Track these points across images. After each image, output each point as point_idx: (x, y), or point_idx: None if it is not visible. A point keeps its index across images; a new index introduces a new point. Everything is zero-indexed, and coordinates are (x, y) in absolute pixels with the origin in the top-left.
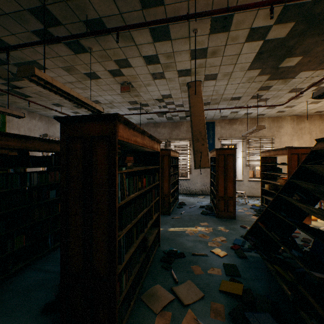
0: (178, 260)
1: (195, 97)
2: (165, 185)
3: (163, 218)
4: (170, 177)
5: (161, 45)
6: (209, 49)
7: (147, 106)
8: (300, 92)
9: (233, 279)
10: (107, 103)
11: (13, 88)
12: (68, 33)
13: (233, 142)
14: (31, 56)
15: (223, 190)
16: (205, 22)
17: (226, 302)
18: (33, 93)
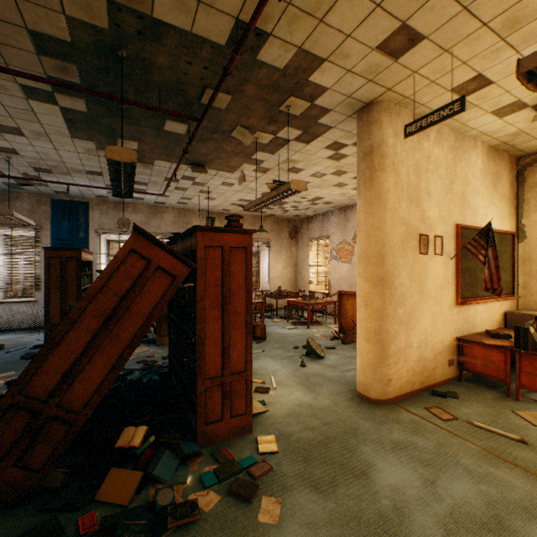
0: None
1: None
2: None
3: None
4: None
5: None
6: None
7: None
8: (167, 184)
9: None
10: None
11: None
12: None
13: (125, 238)
14: None
15: (60, 314)
16: None
17: None
18: None
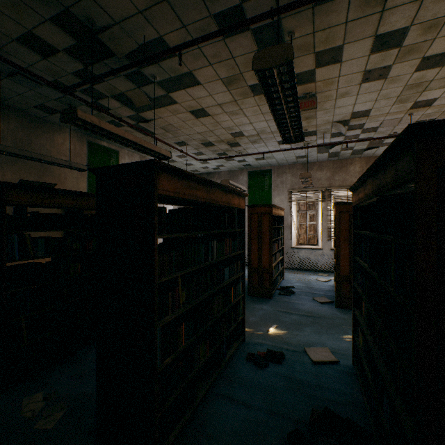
0: None
1: None
2: None
3: None
4: None
5: (435, 1)
6: None
7: (311, 135)
8: None
9: None
10: (252, 134)
11: (139, 123)
12: (272, 6)
13: None
14: (188, 64)
15: None
16: None
17: None
18: (159, 128)
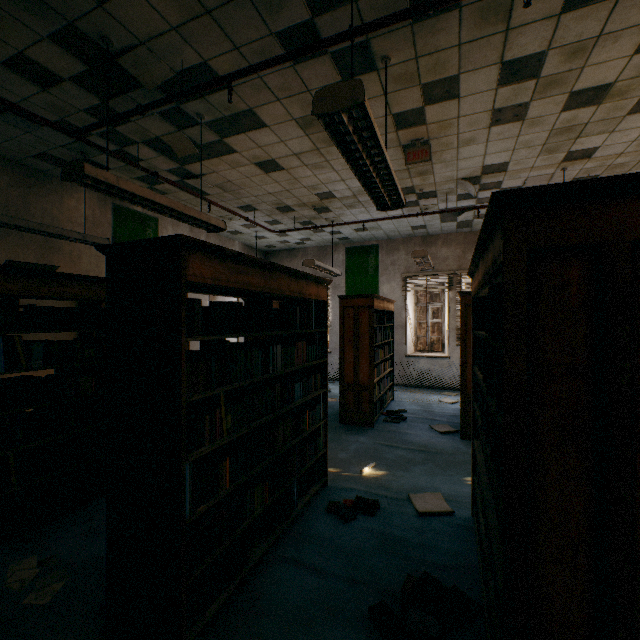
0: None
1: None
2: None
3: None
4: None
5: (577, 18)
6: None
7: (430, 196)
8: None
9: None
10: (346, 196)
11: (184, 179)
12: (356, 22)
13: None
14: (247, 99)
15: None
16: None
17: None
18: (213, 187)
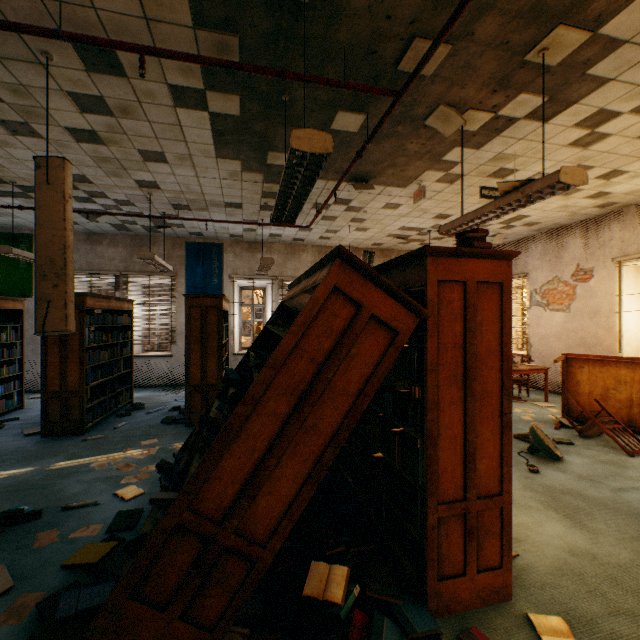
0: (16, 529)
1: (48, 190)
2: (72, 371)
3: (60, 444)
4: (85, 354)
5: None
6: (109, 100)
7: None
8: (318, 211)
9: (112, 536)
10: None
11: None
12: None
13: (259, 284)
14: None
15: (200, 373)
16: (61, 44)
17: (57, 586)
18: None
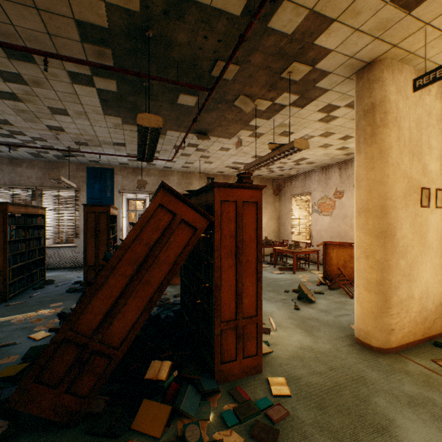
0: None
1: None
2: None
3: None
4: (7, 245)
5: None
6: (25, 76)
7: None
8: (176, 151)
9: (26, 361)
10: None
11: None
12: None
13: (141, 197)
14: None
15: (94, 257)
16: None
17: None
18: None
